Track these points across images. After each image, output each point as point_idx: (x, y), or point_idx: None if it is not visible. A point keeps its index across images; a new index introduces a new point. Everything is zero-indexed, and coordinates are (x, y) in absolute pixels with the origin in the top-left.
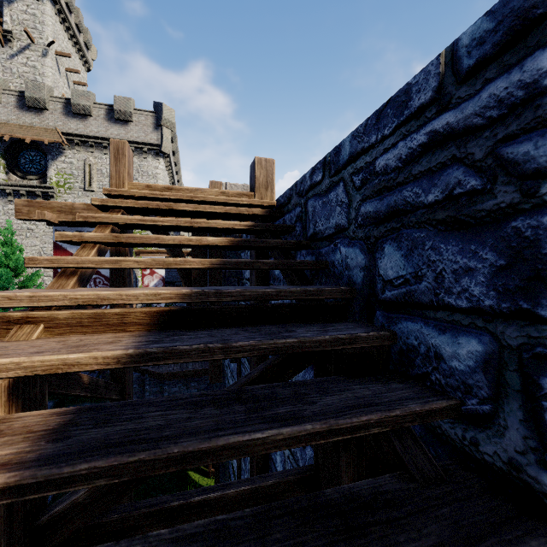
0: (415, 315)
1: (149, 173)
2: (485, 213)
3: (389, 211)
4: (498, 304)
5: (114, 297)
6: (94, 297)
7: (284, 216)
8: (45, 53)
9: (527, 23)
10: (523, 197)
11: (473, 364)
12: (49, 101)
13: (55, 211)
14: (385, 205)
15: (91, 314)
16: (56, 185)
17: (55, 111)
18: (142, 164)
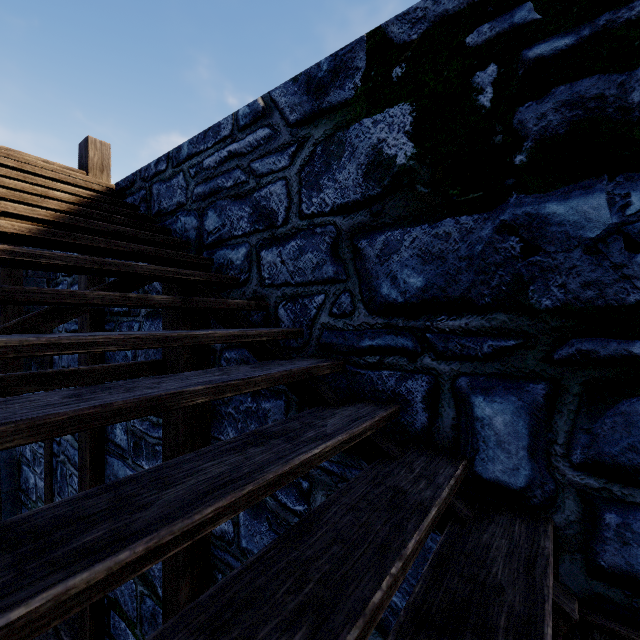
0: (223, 246)
1: None
2: (247, 191)
3: (211, 192)
4: (251, 229)
5: None
6: None
7: (126, 199)
8: None
9: (258, 117)
10: (257, 184)
11: (243, 259)
12: None
13: None
14: (208, 188)
15: None
16: None
17: None
18: None
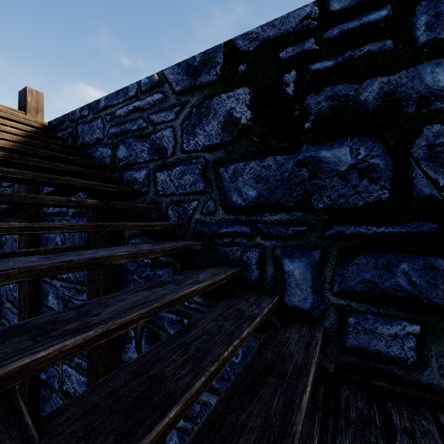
0: (130, 169)
1: None
2: (147, 133)
3: (121, 132)
4: (149, 158)
5: None
6: None
7: (57, 133)
8: None
9: (154, 86)
10: (153, 129)
11: (144, 177)
12: None
13: None
14: (120, 130)
15: None
16: None
17: None
18: None
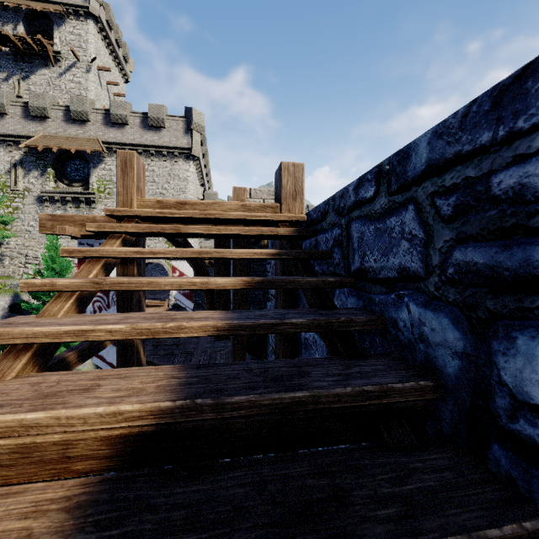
0: None
1: (180, 176)
2: None
3: (529, 273)
4: None
5: (48, 421)
6: (14, 423)
7: (316, 235)
8: (89, 69)
9: None
10: None
11: None
12: (91, 113)
13: (78, 225)
14: (517, 260)
15: (15, 445)
16: (97, 190)
17: (97, 122)
18: (173, 168)
